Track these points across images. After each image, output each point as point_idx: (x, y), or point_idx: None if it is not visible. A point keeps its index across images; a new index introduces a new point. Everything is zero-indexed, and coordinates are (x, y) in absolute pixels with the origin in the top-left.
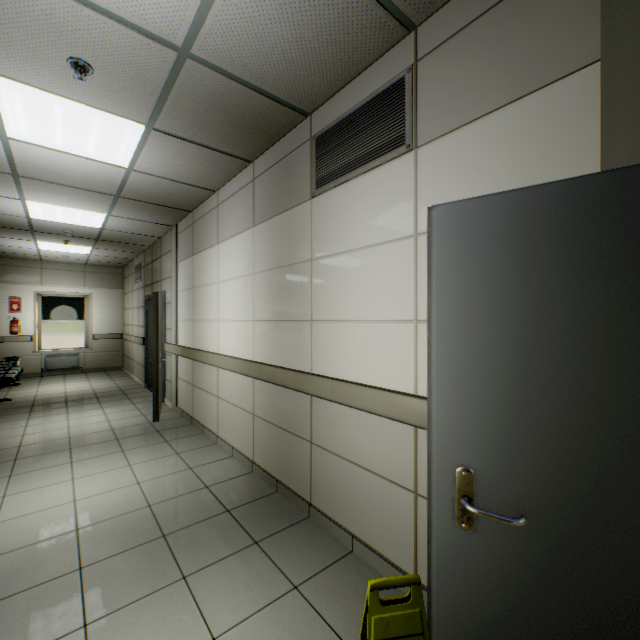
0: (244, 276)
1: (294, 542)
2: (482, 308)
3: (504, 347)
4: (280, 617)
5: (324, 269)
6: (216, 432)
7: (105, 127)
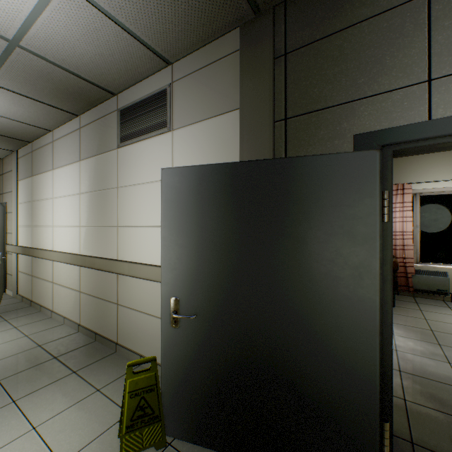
0: (73, 195)
1: (102, 367)
2: (182, 220)
3: (190, 238)
4: (84, 407)
5: (125, 194)
6: (51, 309)
7: None
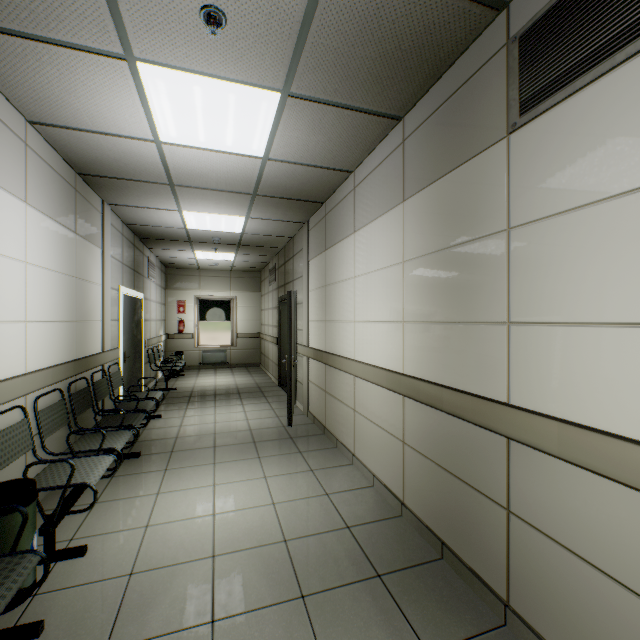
0: (389, 266)
1: None
2: None
3: None
4: None
5: (538, 240)
6: (352, 450)
7: (240, 106)
